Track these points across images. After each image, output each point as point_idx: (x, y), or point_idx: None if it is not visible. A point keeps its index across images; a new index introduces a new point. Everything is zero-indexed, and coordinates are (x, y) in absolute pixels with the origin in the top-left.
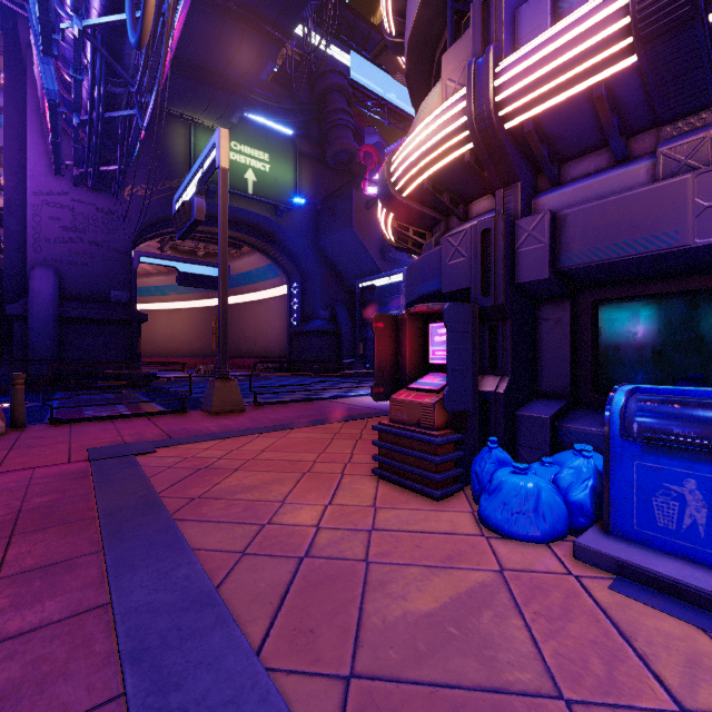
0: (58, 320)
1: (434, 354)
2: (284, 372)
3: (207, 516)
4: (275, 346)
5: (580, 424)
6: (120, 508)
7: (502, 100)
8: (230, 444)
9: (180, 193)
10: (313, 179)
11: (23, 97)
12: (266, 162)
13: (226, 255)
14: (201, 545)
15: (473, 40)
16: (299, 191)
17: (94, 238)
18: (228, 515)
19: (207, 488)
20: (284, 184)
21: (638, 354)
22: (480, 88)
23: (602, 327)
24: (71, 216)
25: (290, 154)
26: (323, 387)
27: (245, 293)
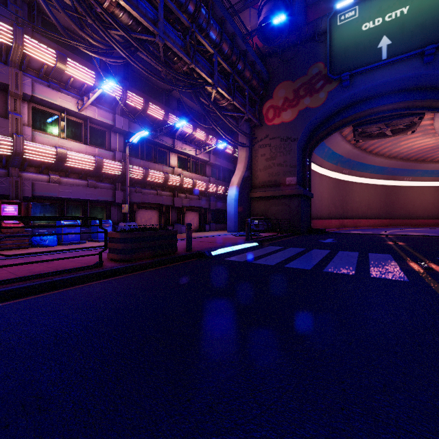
0: None
1: (5, 214)
2: None
3: None
4: None
5: (37, 230)
6: None
7: (26, 151)
8: None
9: None
10: None
11: None
12: None
13: None
14: None
15: (11, 125)
16: None
17: None
18: None
19: None
20: None
21: (40, 215)
22: (19, 144)
23: (32, 208)
24: None
25: None
26: None
27: None
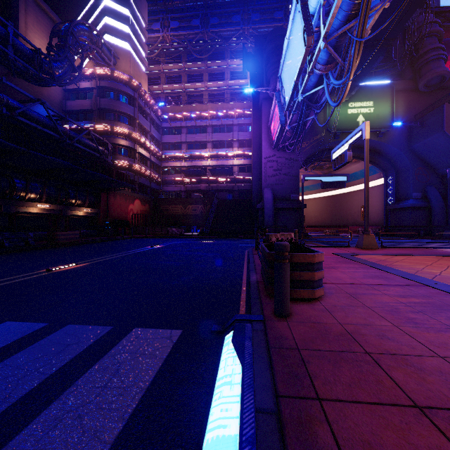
0: (273, 209)
1: None
2: (382, 234)
3: (397, 267)
4: (373, 218)
5: None
6: (367, 263)
7: None
8: (385, 257)
9: (336, 149)
10: (406, 105)
11: (258, 119)
12: (371, 107)
13: (368, 178)
14: (401, 270)
15: None
16: (395, 116)
17: (284, 172)
18: (404, 268)
19: (389, 263)
20: (383, 116)
21: None
22: None
23: None
24: (276, 164)
25: (388, 95)
26: (419, 244)
27: (351, 186)
